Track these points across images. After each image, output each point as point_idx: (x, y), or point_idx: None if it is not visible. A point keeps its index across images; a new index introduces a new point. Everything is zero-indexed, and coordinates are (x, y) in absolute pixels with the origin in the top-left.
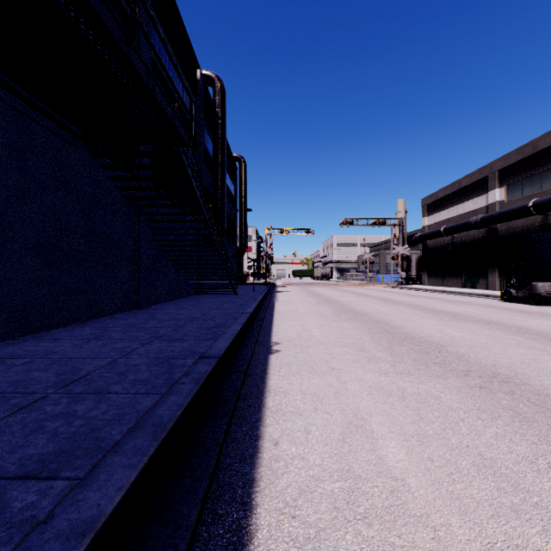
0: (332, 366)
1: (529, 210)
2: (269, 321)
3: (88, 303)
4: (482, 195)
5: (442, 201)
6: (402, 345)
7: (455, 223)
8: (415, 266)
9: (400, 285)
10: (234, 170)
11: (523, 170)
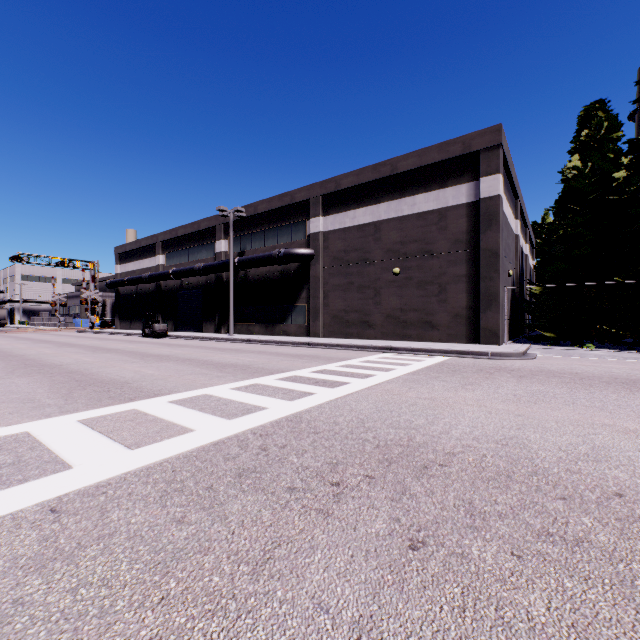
0: None
1: (170, 275)
2: None
3: None
4: (154, 256)
5: (130, 254)
6: None
7: (136, 276)
8: (111, 311)
9: (91, 329)
10: None
11: (173, 246)
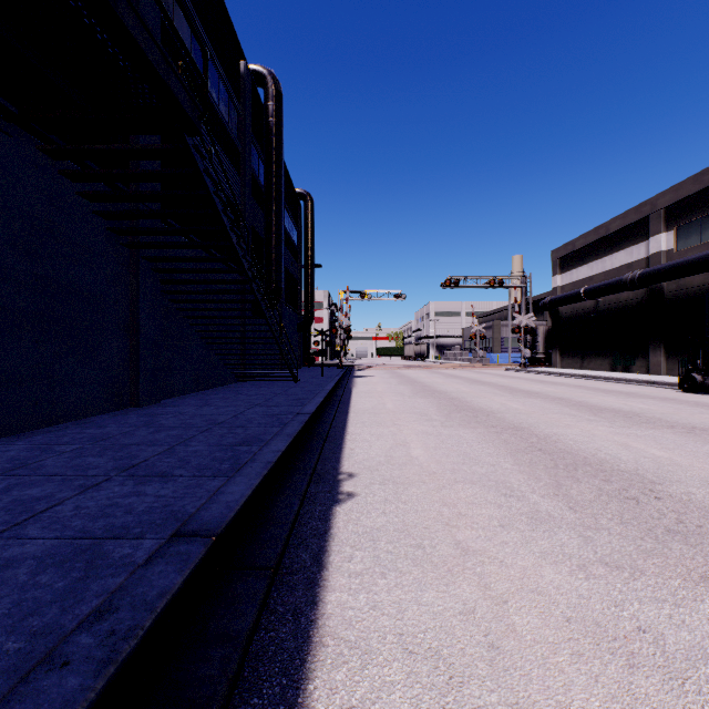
0: (462, 541)
1: None
2: (341, 427)
3: (35, 400)
4: (640, 242)
5: (581, 253)
6: (578, 480)
7: (602, 282)
8: (542, 342)
9: (523, 367)
10: (298, 212)
11: (701, 205)
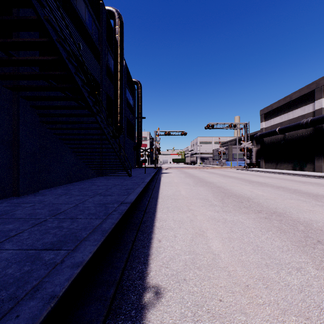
0: None
1: None
2: (152, 212)
3: None
4: (309, 103)
5: (275, 111)
6: None
7: (288, 124)
8: (255, 155)
9: (246, 168)
10: (133, 91)
11: None
